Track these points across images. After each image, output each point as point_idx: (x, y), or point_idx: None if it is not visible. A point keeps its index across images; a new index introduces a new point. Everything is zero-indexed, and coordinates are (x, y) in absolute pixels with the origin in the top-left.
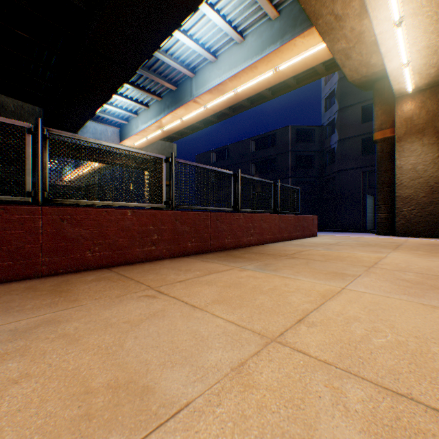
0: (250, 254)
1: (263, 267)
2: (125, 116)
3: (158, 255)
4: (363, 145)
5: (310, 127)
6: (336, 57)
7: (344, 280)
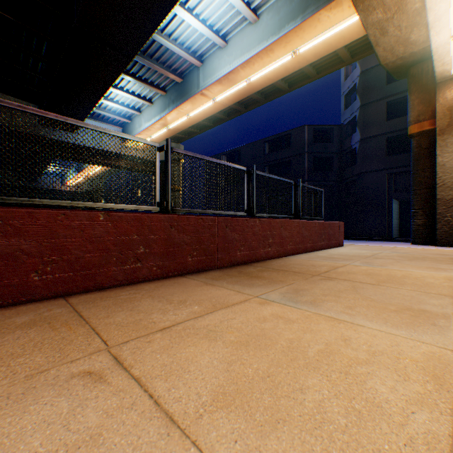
0: (270, 272)
1: (293, 296)
2: (127, 114)
3: (146, 275)
4: (388, 144)
5: (328, 126)
6: (369, 32)
7: (440, 329)
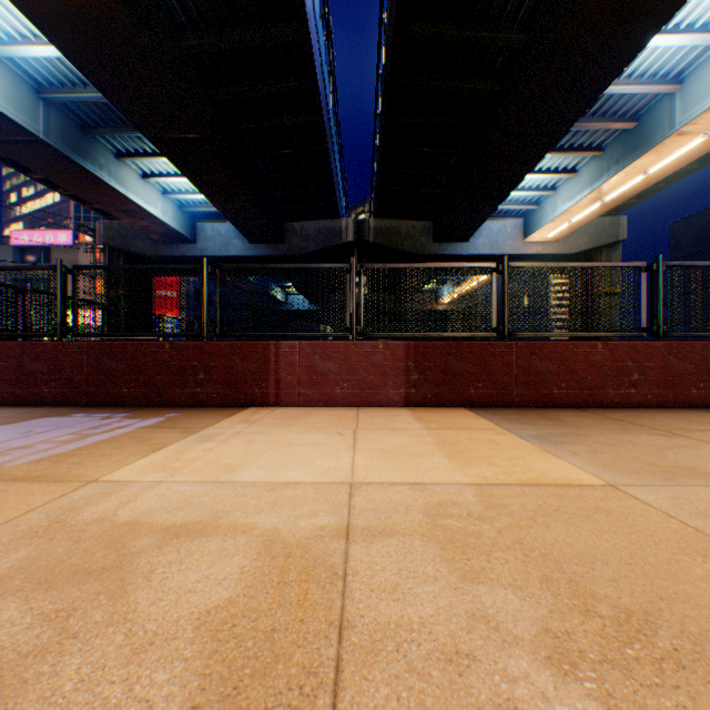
0: None
1: None
2: (532, 198)
3: (638, 401)
4: None
5: None
6: None
7: None
